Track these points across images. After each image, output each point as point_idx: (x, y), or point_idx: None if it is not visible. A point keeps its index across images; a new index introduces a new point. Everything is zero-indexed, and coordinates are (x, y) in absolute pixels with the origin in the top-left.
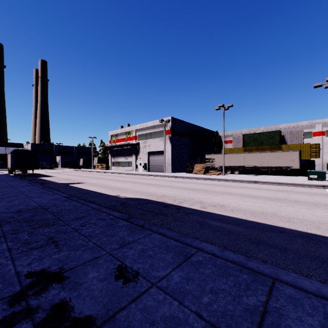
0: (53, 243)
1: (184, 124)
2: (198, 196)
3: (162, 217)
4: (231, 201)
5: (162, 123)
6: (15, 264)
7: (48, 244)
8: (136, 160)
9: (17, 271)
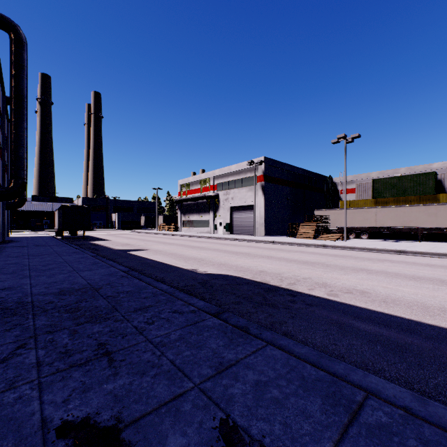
0: (105, 356)
1: (282, 167)
2: (316, 273)
3: (270, 309)
4: (376, 285)
5: (251, 166)
6: (43, 399)
7: (97, 357)
8: (214, 219)
9: (43, 417)
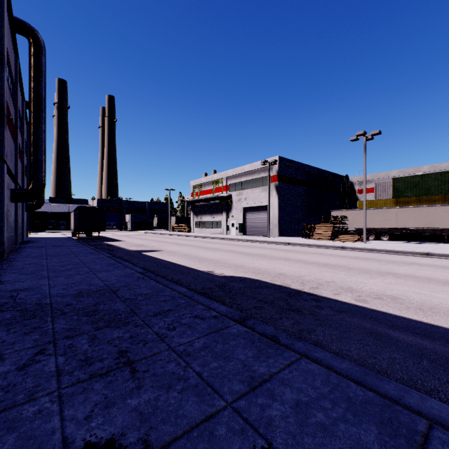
0: (127, 366)
1: (297, 167)
2: (339, 276)
3: (295, 315)
4: (407, 290)
5: (265, 166)
6: (64, 414)
7: (119, 366)
8: (226, 219)
9: (65, 436)
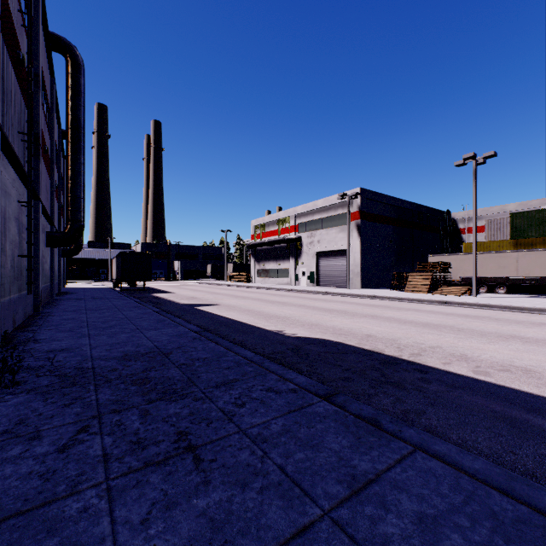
0: (189, 453)
1: (384, 201)
2: (446, 340)
3: (395, 390)
4: (543, 360)
5: (343, 200)
6: (115, 515)
7: (179, 453)
8: (295, 267)
9: None
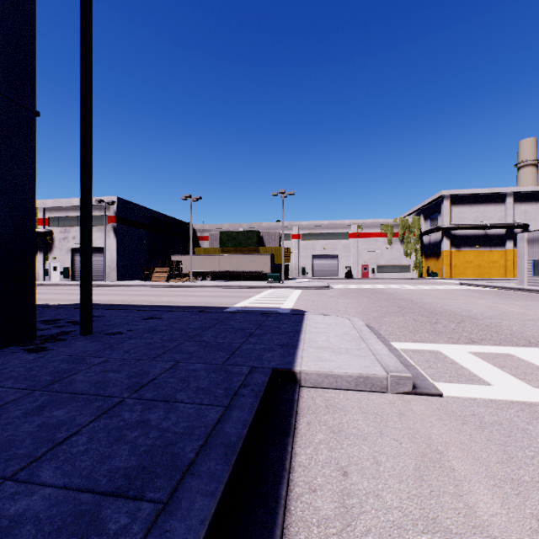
0: None
1: (138, 210)
2: (150, 298)
3: None
4: (180, 299)
5: (101, 204)
6: None
7: None
8: (45, 262)
9: None
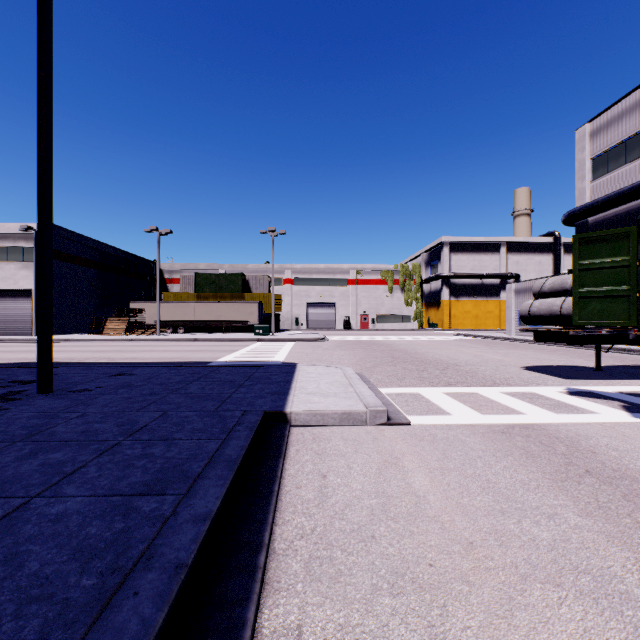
0: None
1: (84, 242)
2: (108, 355)
3: None
4: (148, 355)
5: (28, 232)
6: None
7: None
8: None
9: None
